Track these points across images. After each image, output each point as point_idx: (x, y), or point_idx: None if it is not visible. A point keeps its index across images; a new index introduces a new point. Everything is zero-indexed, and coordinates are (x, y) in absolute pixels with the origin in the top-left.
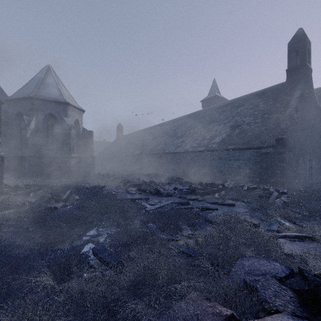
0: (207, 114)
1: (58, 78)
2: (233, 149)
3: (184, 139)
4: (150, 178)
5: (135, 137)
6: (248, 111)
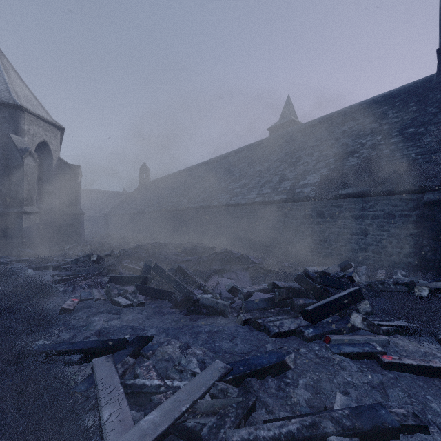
0: (284, 140)
1: (9, 63)
2: (352, 195)
3: (245, 181)
4: (180, 255)
5: (166, 183)
6: (366, 127)
